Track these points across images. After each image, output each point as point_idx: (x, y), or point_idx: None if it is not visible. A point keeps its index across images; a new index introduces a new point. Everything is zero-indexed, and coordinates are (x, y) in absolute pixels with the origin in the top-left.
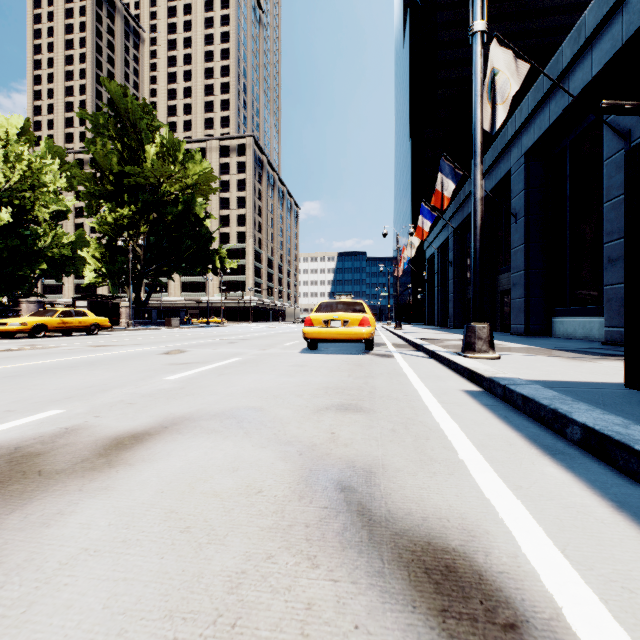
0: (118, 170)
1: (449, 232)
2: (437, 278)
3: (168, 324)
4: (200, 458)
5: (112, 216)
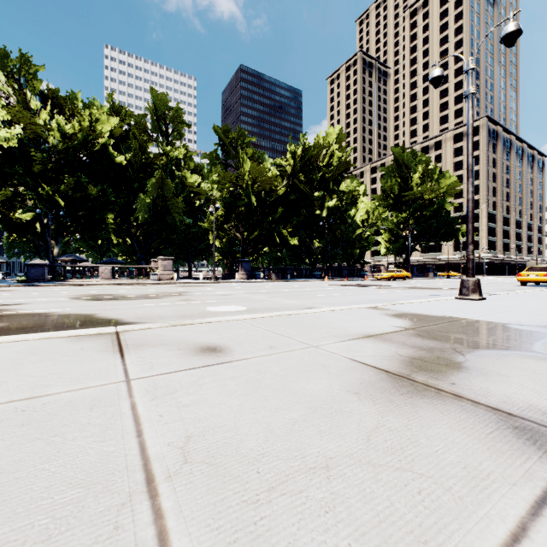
0: (397, 192)
1: None
2: None
3: (426, 276)
4: (491, 289)
5: (396, 219)
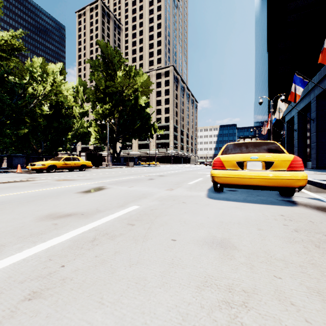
0: (104, 86)
1: (311, 98)
2: (297, 133)
3: (127, 165)
4: None
5: (101, 109)
